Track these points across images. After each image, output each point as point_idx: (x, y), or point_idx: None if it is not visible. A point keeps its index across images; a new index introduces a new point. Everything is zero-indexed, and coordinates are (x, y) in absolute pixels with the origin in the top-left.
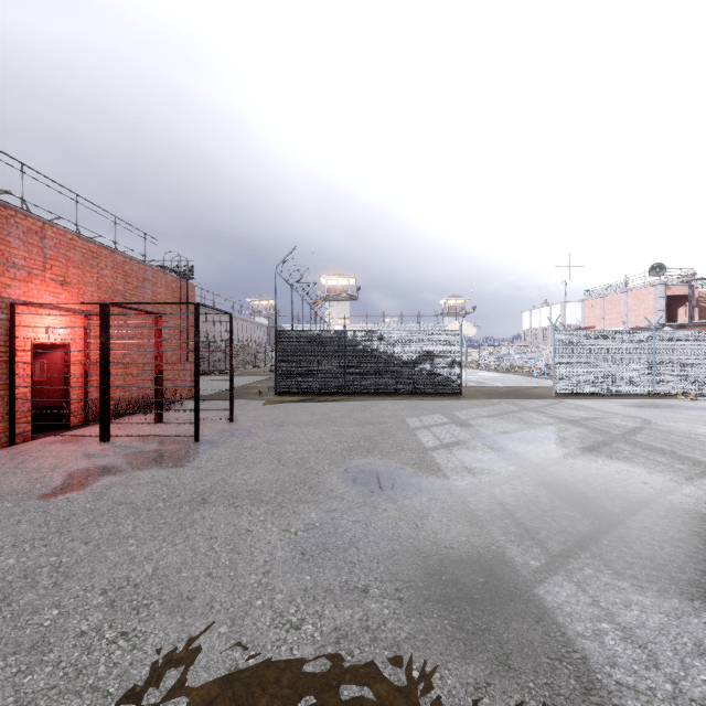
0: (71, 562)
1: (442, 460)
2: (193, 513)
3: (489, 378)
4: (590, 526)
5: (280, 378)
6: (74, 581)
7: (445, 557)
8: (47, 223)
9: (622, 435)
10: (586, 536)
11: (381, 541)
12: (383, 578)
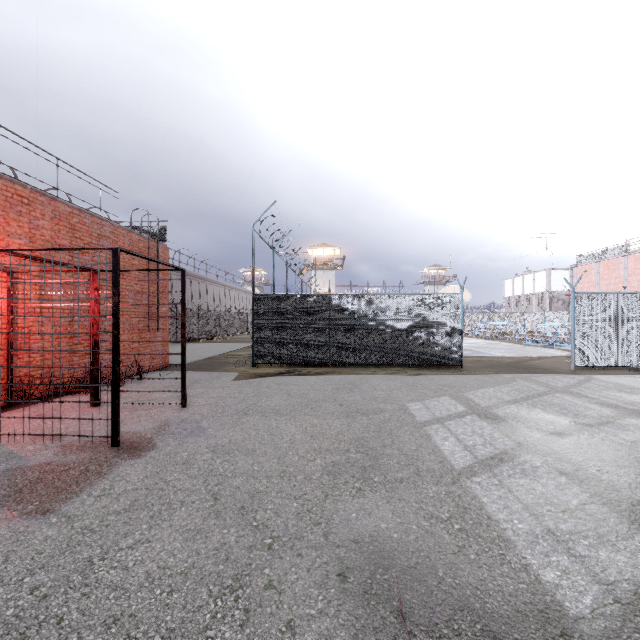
0: None
1: (497, 508)
2: None
3: (481, 346)
4: None
5: (258, 348)
6: None
7: None
8: None
9: None
10: None
11: None
12: None
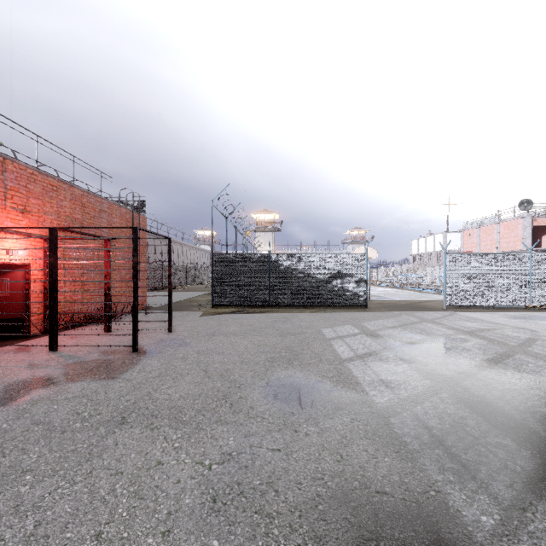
0: None
1: (359, 372)
2: (107, 437)
3: (387, 293)
4: (532, 460)
5: (216, 294)
6: None
7: (378, 508)
8: (8, 158)
9: (519, 346)
10: (533, 476)
11: (303, 480)
12: (307, 545)
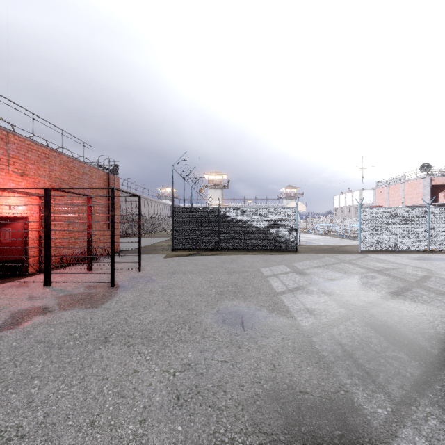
0: None
1: (289, 303)
2: (94, 352)
3: (314, 239)
4: (419, 368)
5: (176, 240)
6: None
7: (301, 403)
8: (11, 132)
9: (417, 282)
10: (419, 380)
11: (245, 383)
12: (247, 429)
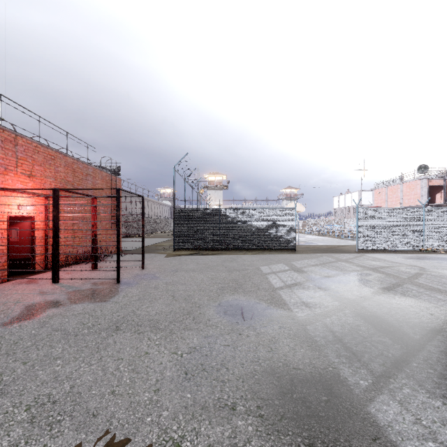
0: (9, 380)
1: (287, 297)
2: (108, 338)
3: (313, 240)
4: (400, 350)
5: (177, 240)
6: (7, 398)
7: (294, 377)
8: (19, 135)
9: (408, 278)
10: (399, 359)
11: (245, 362)
12: (247, 396)
